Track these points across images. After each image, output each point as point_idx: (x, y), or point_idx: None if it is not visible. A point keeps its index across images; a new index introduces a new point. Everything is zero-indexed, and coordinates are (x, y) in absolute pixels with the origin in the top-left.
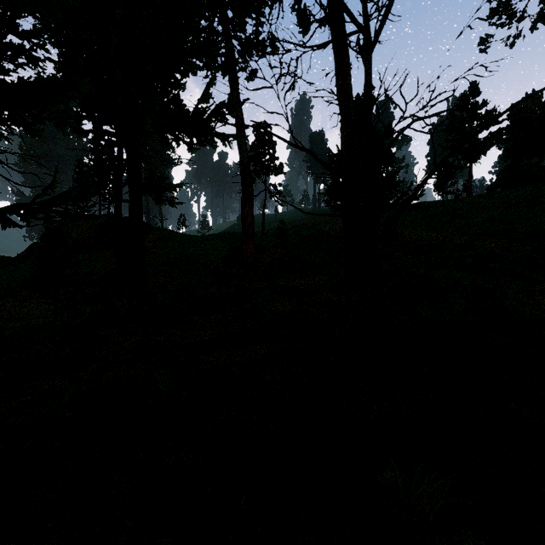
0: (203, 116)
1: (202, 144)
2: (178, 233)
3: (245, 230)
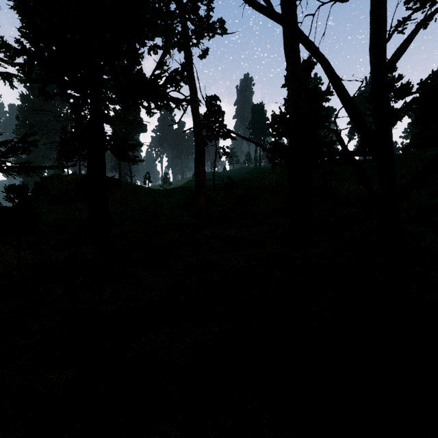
0: (159, 82)
1: (159, 108)
2: (143, 187)
3: (198, 184)
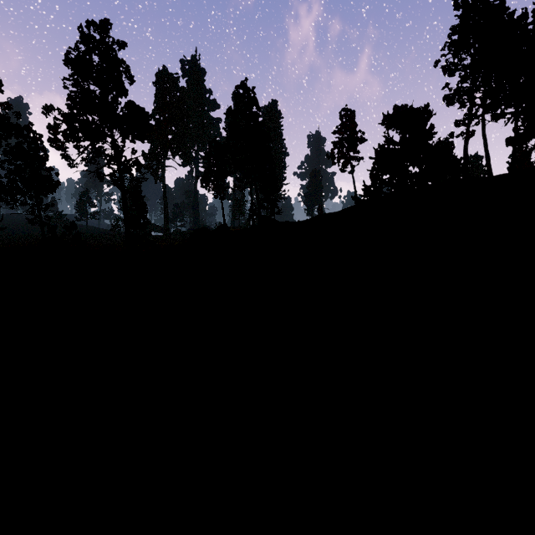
0: None
1: None
2: None
3: None
